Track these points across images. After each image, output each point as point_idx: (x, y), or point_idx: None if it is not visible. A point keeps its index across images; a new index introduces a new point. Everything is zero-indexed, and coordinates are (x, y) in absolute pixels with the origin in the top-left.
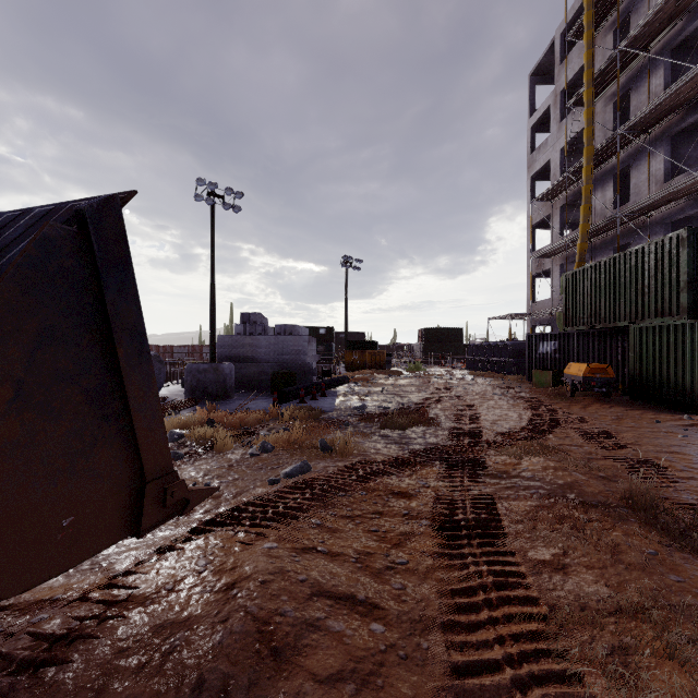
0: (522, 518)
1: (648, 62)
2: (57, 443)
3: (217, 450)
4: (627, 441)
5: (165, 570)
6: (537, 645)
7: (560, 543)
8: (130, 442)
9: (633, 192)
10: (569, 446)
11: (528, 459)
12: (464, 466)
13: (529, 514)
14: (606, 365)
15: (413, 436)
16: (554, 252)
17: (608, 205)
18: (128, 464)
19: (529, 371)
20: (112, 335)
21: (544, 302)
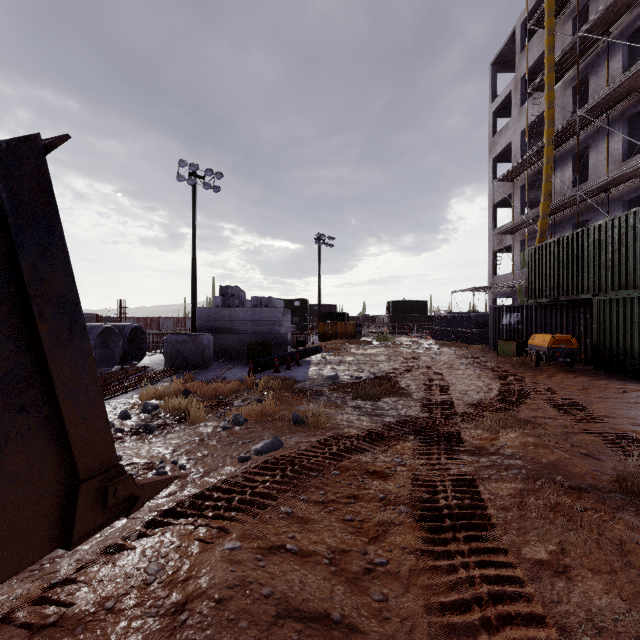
0: (511, 506)
1: (606, 47)
2: None
3: (190, 422)
4: (600, 413)
5: (109, 579)
6: None
7: (555, 537)
8: (58, 435)
9: (591, 171)
10: (543, 419)
11: (505, 434)
12: (439, 441)
13: (515, 499)
14: (571, 336)
15: (386, 407)
16: (515, 229)
17: (567, 184)
18: (55, 462)
19: (493, 341)
20: (31, 307)
21: (505, 276)
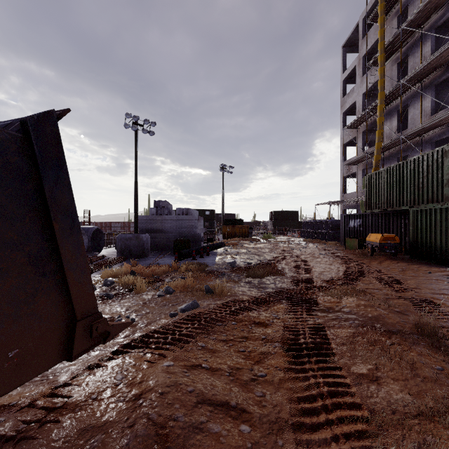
0: (345, 342)
1: (420, 37)
2: (4, 294)
3: (136, 292)
4: (411, 286)
5: (92, 383)
6: (363, 442)
7: (372, 361)
8: (64, 292)
9: (410, 122)
10: (373, 289)
11: (346, 299)
12: (302, 303)
13: (349, 338)
14: (394, 235)
15: (268, 283)
16: (358, 161)
17: (393, 130)
18: (62, 308)
19: (342, 239)
20: (50, 213)
21: (352, 194)
